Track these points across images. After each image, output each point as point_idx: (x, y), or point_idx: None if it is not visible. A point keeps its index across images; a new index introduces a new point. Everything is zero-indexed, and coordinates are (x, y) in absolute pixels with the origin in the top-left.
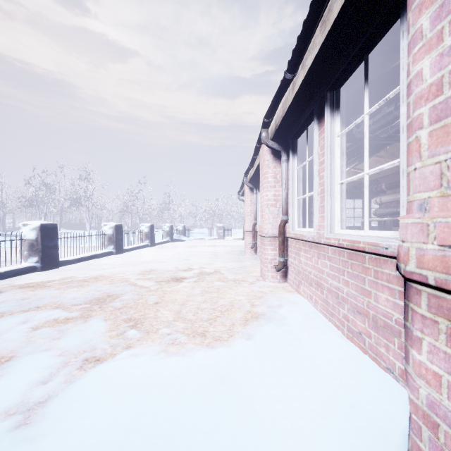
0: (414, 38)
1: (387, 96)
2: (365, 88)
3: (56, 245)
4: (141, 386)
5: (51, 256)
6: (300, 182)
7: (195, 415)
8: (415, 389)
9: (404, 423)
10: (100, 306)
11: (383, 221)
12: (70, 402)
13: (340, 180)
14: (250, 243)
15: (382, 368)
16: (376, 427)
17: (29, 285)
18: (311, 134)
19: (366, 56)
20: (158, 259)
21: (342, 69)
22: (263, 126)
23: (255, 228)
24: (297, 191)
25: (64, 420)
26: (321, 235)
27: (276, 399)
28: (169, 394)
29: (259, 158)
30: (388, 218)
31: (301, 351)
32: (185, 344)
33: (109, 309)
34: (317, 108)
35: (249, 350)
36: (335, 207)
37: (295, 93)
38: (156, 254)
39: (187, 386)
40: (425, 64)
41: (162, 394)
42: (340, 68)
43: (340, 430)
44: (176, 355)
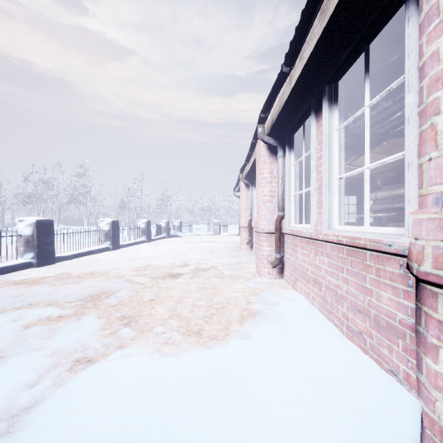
0: (428, 15)
1: (389, 87)
2: (365, 79)
3: (52, 241)
4: (133, 390)
5: (47, 252)
6: (297, 178)
7: (189, 423)
8: (430, 401)
9: (412, 433)
10: (94, 304)
11: (378, 217)
12: (56, 408)
13: (338, 175)
14: (246, 239)
15: (384, 370)
16: (382, 437)
17: (24, 282)
18: (308, 130)
19: (366, 46)
20: (154, 255)
21: (341, 60)
22: (260, 121)
23: (251, 224)
24: (294, 187)
25: (49, 429)
26: (319, 231)
27: (275, 405)
28: (162, 399)
29: (255, 154)
30: (384, 214)
31: (299, 351)
32: (180, 344)
33: (103, 306)
34: (314, 102)
35: (245, 350)
36: (334, 203)
37: (292, 86)
38: (152, 250)
39: (181, 390)
40: (442, 43)
41: (154, 400)
42: (338, 60)
43: (344, 440)
44: (170, 356)
